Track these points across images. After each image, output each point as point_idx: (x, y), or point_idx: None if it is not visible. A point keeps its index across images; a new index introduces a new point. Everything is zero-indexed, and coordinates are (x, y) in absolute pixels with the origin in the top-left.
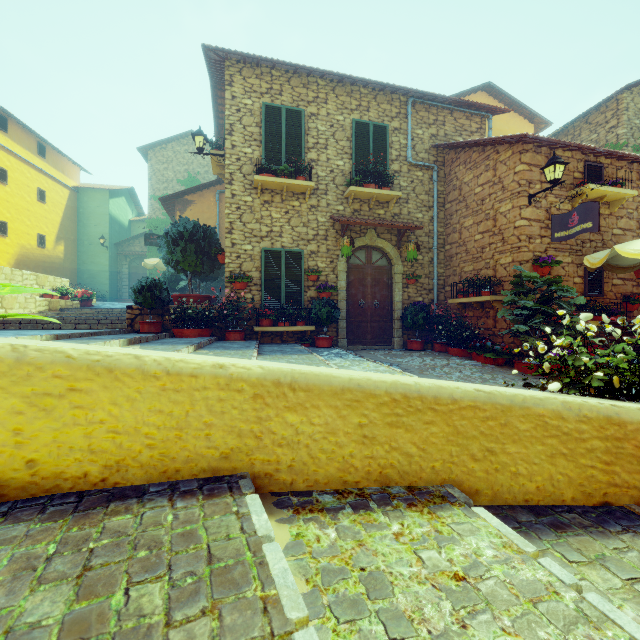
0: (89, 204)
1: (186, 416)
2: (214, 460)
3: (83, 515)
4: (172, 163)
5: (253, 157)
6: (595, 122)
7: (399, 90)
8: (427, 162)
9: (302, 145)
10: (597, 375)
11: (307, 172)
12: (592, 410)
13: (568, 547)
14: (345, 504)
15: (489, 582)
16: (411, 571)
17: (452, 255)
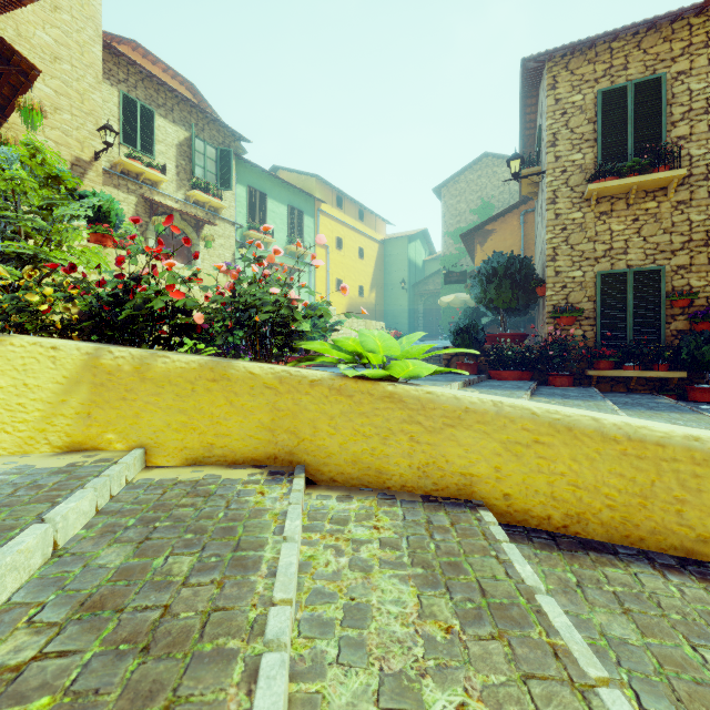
0: (392, 253)
1: (651, 485)
2: (688, 540)
3: (570, 555)
4: (464, 194)
5: (583, 163)
6: None
7: None
8: None
9: (661, 123)
10: None
11: (670, 157)
12: None
13: None
14: None
15: None
16: None
17: None
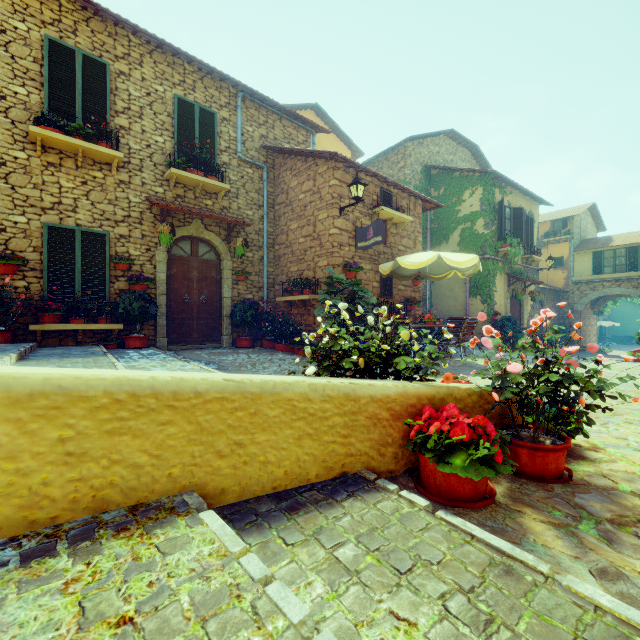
0: None
1: None
2: None
3: None
4: None
5: (29, 101)
6: (392, 160)
7: (228, 80)
8: (257, 161)
9: (107, 105)
10: (350, 358)
11: (114, 140)
12: (334, 389)
13: (293, 529)
14: (13, 557)
15: (163, 612)
16: (52, 638)
17: (281, 255)
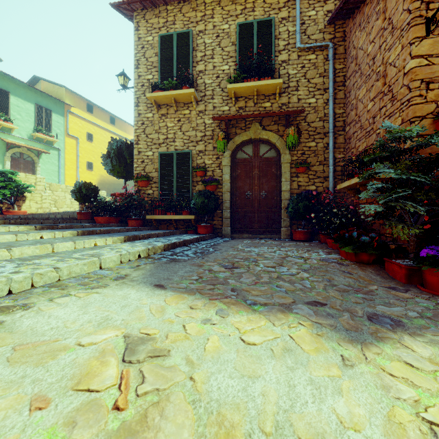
0: None
1: None
2: None
3: None
4: None
5: (153, 81)
6: None
7: None
8: (321, 42)
9: (190, 60)
10: None
11: (196, 83)
12: None
13: None
14: None
15: None
16: None
17: (350, 136)
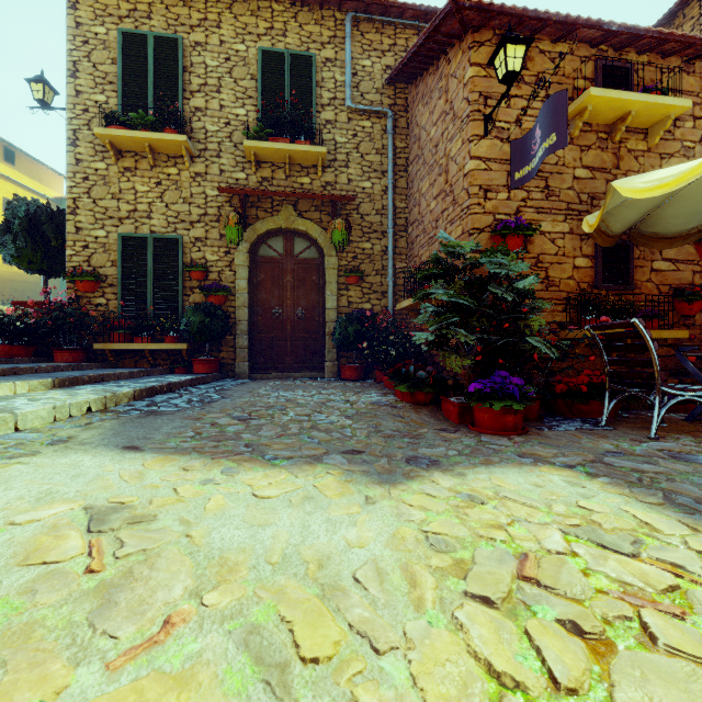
0: None
1: None
2: None
3: None
4: None
5: (108, 107)
6: None
7: (330, 2)
8: (379, 107)
9: (179, 87)
10: None
11: (190, 126)
12: None
13: None
14: None
15: None
16: None
17: (413, 240)
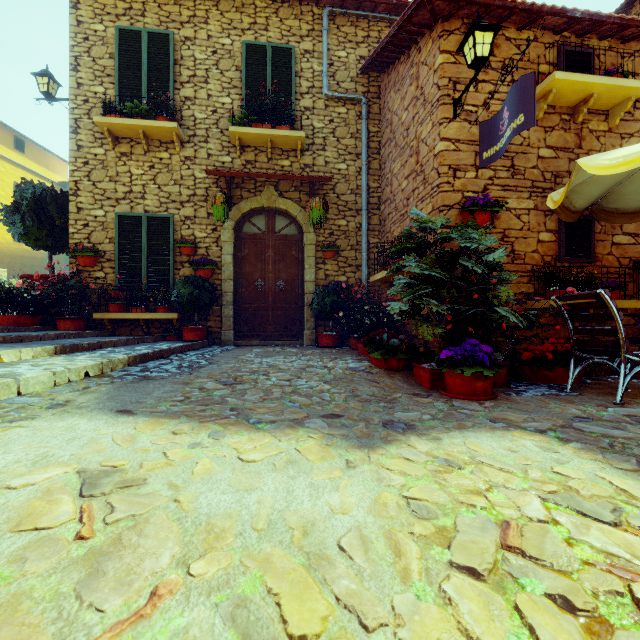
0: None
1: None
2: None
3: None
4: None
5: (106, 97)
6: None
7: None
8: (353, 94)
9: (170, 78)
10: None
11: (180, 114)
12: None
13: None
14: None
15: None
16: None
17: (385, 217)
